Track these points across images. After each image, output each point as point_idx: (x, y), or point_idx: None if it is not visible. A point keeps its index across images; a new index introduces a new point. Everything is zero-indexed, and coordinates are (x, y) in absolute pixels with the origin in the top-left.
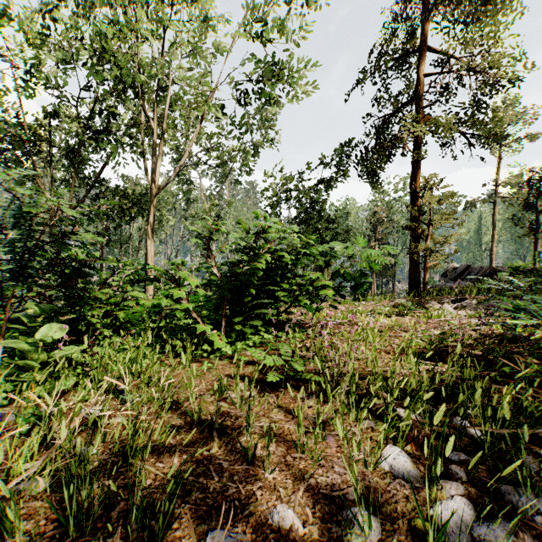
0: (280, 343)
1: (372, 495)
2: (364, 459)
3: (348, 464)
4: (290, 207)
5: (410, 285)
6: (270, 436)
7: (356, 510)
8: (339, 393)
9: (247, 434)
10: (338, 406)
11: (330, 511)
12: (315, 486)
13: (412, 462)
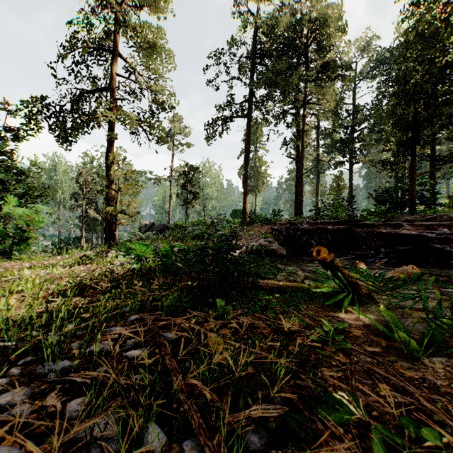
0: None
1: None
2: None
3: None
4: None
5: (106, 239)
6: None
7: None
8: None
9: None
10: None
11: None
12: None
13: None
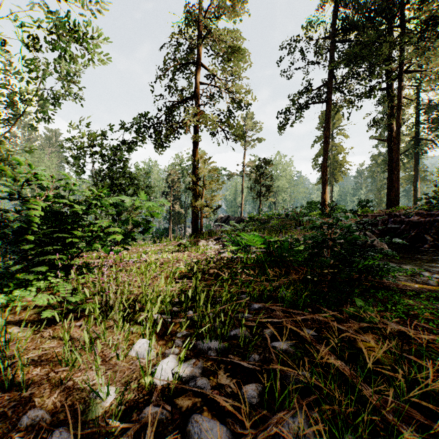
0: (63, 283)
1: (117, 375)
2: (116, 353)
3: (104, 361)
4: (95, 161)
5: (192, 230)
6: (36, 363)
7: (102, 388)
8: (114, 314)
9: (10, 369)
10: (111, 324)
11: (80, 398)
12: (72, 385)
13: (153, 345)
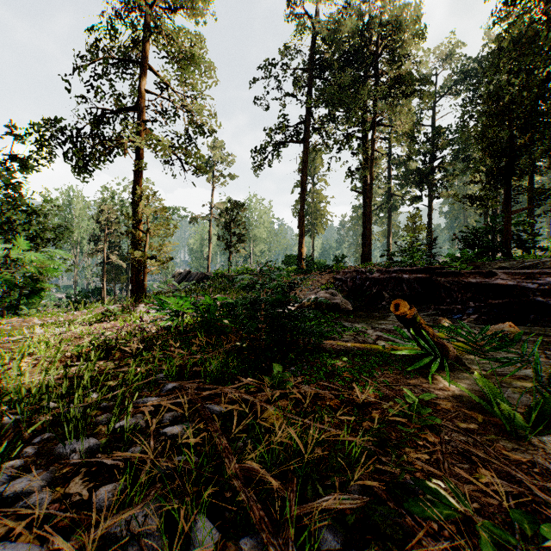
0: None
1: None
2: None
3: None
4: None
5: (132, 290)
6: None
7: None
8: None
9: None
10: None
11: None
12: None
13: None
